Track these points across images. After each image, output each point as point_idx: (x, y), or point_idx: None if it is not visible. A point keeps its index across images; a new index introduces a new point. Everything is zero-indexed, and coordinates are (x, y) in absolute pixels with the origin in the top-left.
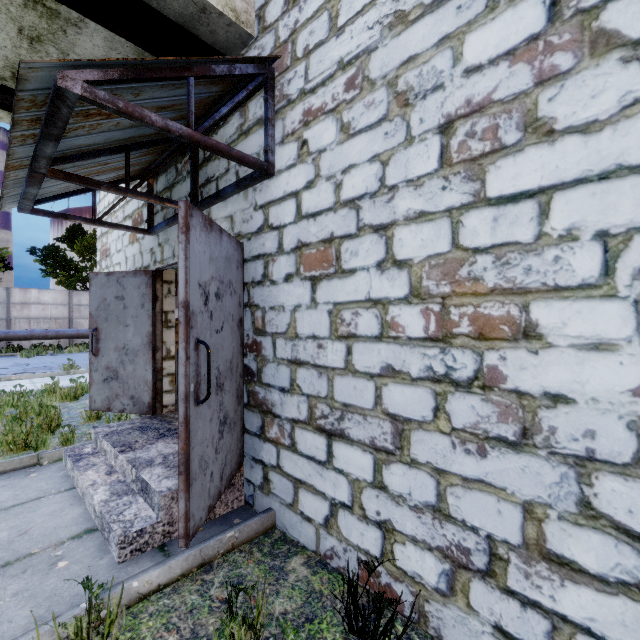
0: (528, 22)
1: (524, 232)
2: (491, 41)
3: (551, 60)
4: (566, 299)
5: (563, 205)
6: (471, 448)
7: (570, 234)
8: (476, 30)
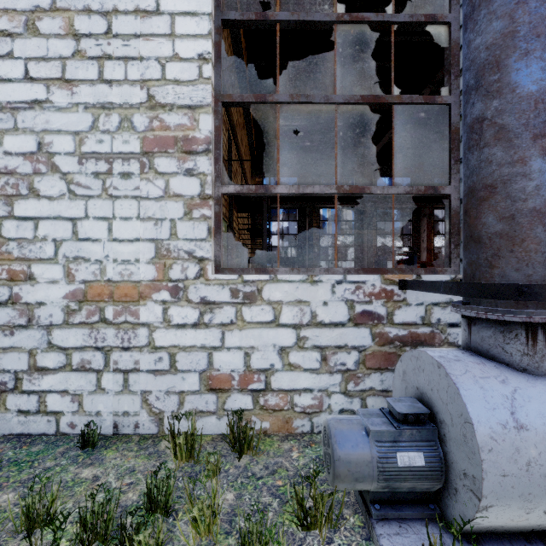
0: (31, 145)
1: (29, 234)
2: (16, 144)
3: (39, 166)
4: (44, 264)
5: (43, 226)
6: (7, 333)
7: (45, 238)
8: (10, 135)
